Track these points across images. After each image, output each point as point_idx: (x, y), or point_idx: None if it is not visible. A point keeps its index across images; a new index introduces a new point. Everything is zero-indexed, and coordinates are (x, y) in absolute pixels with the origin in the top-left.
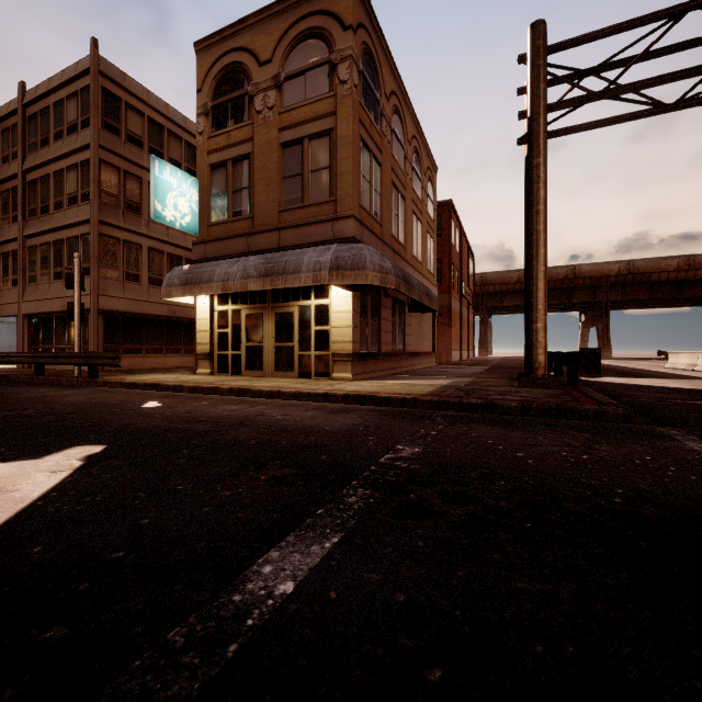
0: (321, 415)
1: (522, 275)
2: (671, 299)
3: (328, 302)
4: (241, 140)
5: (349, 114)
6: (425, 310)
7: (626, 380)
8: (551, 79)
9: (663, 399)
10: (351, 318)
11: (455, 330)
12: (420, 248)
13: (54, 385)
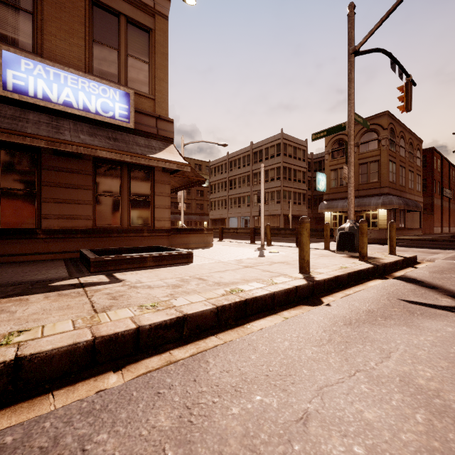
0: None
1: None
2: None
3: (377, 212)
4: (343, 162)
5: (385, 155)
6: (415, 211)
7: None
8: None
9: None
10: (386, 217)
11: (437, 216)
12: (412, 183)
13: None
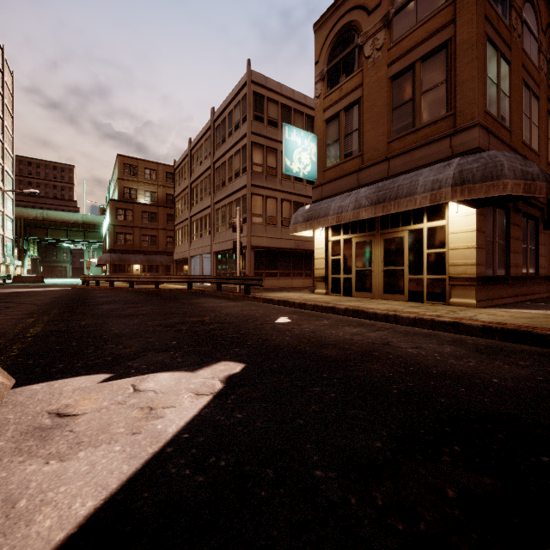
0: (467, 353)
1: None
2: None
3: (443, 223)
4: (352, 89)
5: (472, 13)
6: None
7: None
8: None
9: None
10: (475, 238)
11: None
12: None
13: (225, 298)
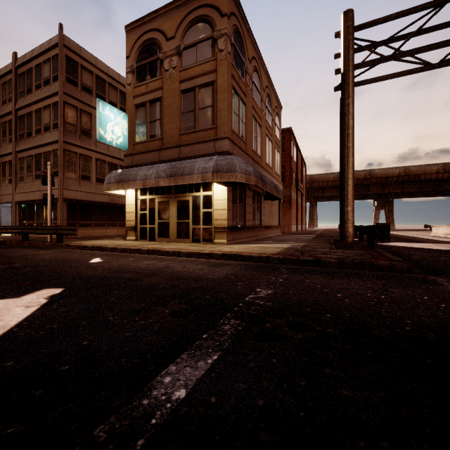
0: (207, 267)
1: (336, 176)
2: (433, 192)
3: (211, 193)
4: (155, 89)
5: (225, 71)
6: (274, 199)
7: (405, 244)
8: (356, 48)
9: (431, 257)
10: (226, 204)
11: (293, 212)
12: (271, 158)
13: (34, 247)
